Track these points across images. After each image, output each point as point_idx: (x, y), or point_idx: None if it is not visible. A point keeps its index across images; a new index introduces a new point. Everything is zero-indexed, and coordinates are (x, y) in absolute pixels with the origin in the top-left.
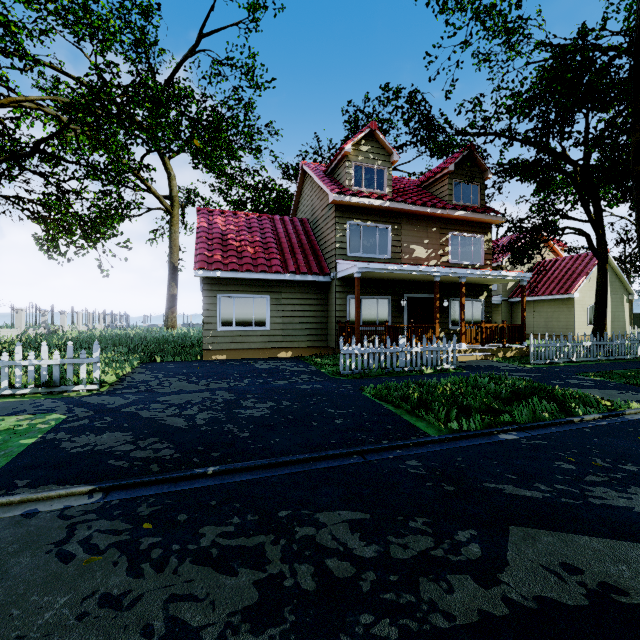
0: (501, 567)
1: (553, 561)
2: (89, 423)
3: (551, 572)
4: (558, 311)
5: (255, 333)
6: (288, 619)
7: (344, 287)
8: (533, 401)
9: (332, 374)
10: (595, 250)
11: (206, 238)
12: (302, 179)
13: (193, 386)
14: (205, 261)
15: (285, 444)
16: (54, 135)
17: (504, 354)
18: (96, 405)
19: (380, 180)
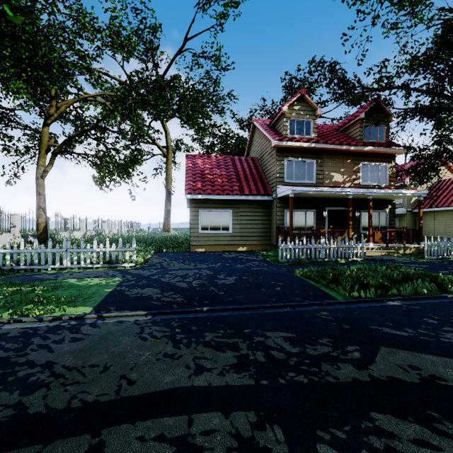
0: (370, 363)
1: (404, 363)
2: (136, 283)
3: (401, 368)
4: None
5: (222, 234)
6: (252, 370)
7: (282, 203)
8: (417, 282)
9: (274, 262)
10: None
11: (191, 174)
12: (253, 130)
13: (187, 266)
14: (191, 189)
15: (245, 299)
16: (106, 117)
17: (404, 251)
18: (136, 274)
19: (308, 128)
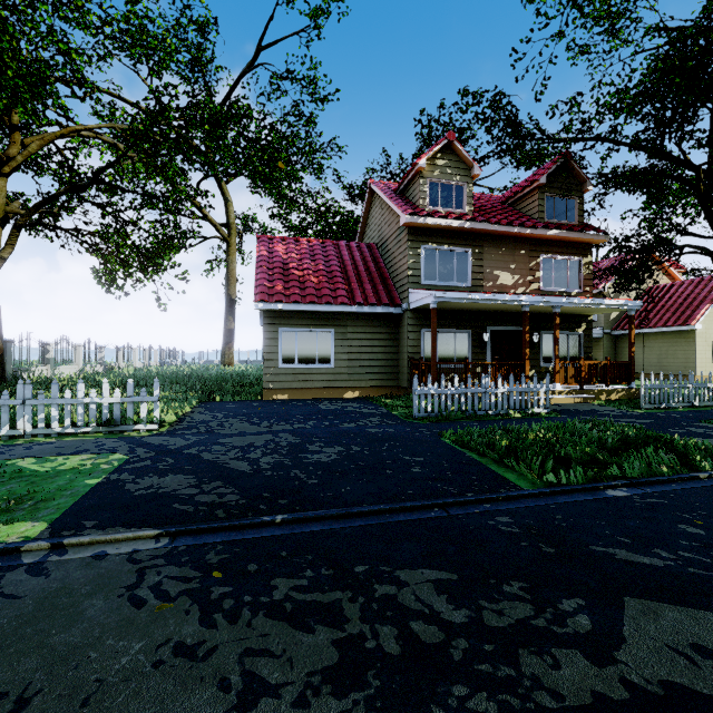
0: (617, 644)
1: (681, 641)
2: (151, 464)
3: (680, 654)
4: (674, 346)
5: (319, 371)
6: (372, 684)
7: (417, 319)
8: (647, 452)
9: (405, 417)
10: None
11: (266, 268)
12: (370, 200)
13: (255, 428)
14: (266, 293)
15: (357, 493)
16: (113, 164)
17: (608, 396)
18: (157, 446)
19: (459, 198)
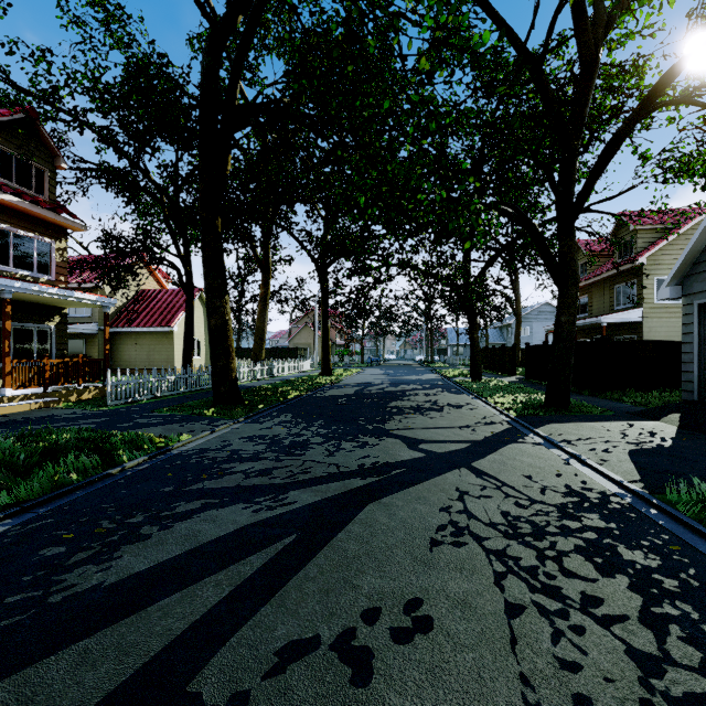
0: None
1: None
2: None
3: None
4: (160, 344)
5: None
6: None
7: None
8: (67, 460)
9: None
10: (185, 286)
11: None
12: None
13: None
14: None
15: None
16: None
17: (79, 397)
18: None
19: None
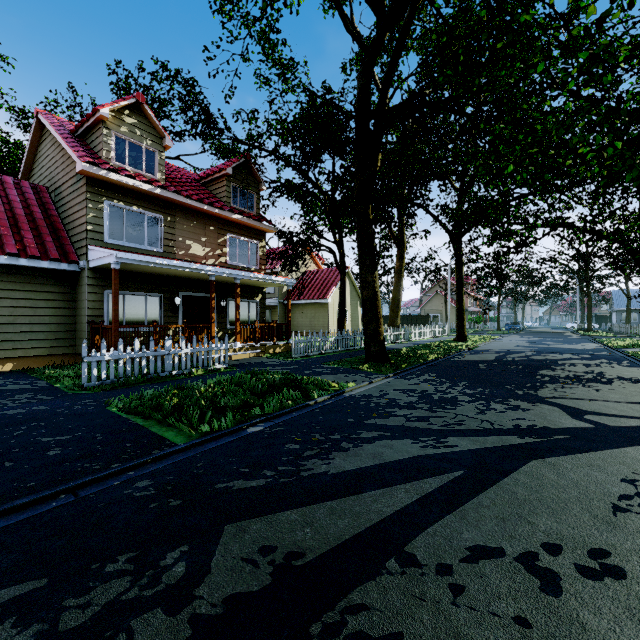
0: (201, 579)
1: (254, 549)
2: None
3: (249, 562)
4: (318, 313)
5: None
6: None
7: (100, 280)
8: (283, 391)
9: (71, 388)
10: (339, 265)
11: None
12: (38, 132)
13: None
14: None
15: None
16: None
17: (274, 350)
18: None
19: (150, 162)
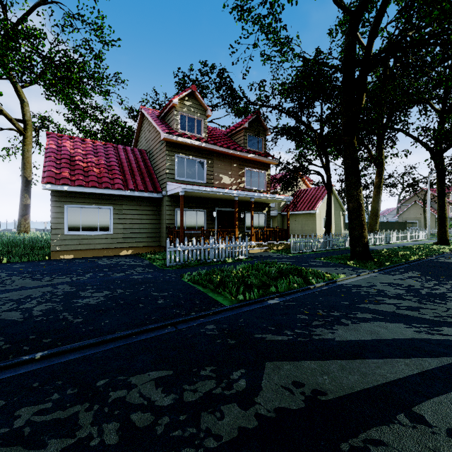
0: (257, 392)
1: (288, 381)
2: None
3: (286, 389)
4: (308, 220)
5: (100, 236)
6: None
7: (172, 202)
8: (289, 277)
9: (161, 266)
10: (326, 184)
11: (55, 158)
12: (141, 119)
13: (36, 282)
14: (53, 177)
15: (113, 324)
16: None
17: (277, 248)
18: None
19: (199, 127)
